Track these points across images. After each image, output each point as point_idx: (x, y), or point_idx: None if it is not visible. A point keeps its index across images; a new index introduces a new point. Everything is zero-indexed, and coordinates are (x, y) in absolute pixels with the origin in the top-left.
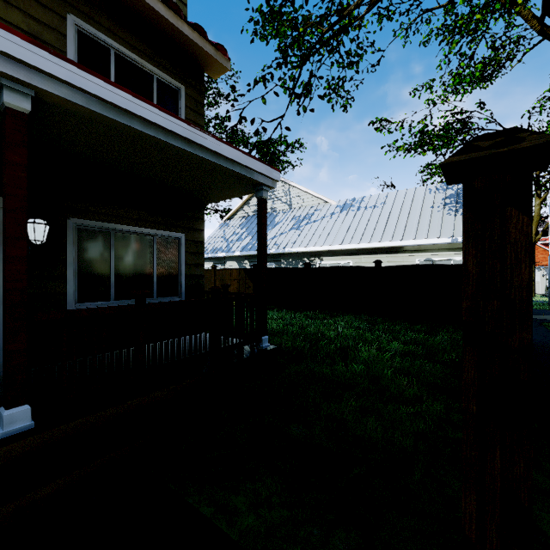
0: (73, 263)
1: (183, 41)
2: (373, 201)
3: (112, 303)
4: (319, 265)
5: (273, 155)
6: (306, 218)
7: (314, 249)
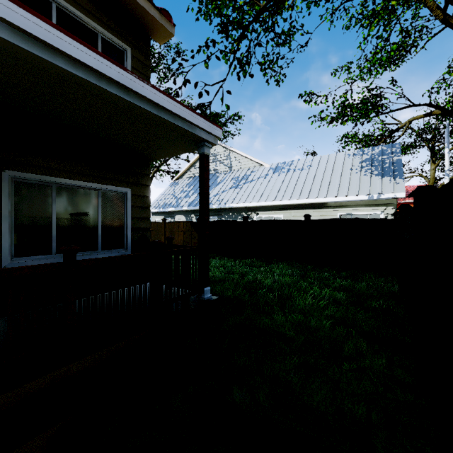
0: (9, 216)
1: (128, 3)
2: (301, 164)
3: (53, 257)
4: (255, 219)
5: (215, 117)
6: (244, 178)
7: (251, 205)
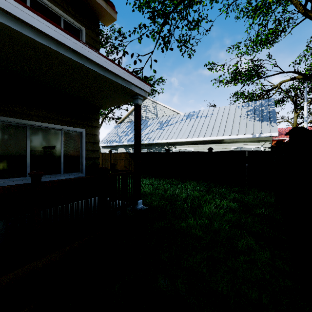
0: None
1: None
2: (205, 113)
3: (27, 179)
4: (174, 151)
5: (146, 78)
6: (166, 123)
7: (171, 141)
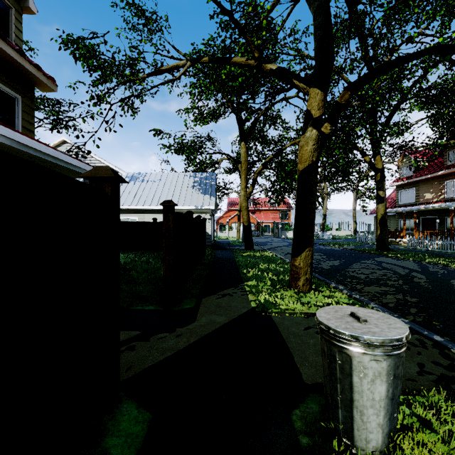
0: None
1: (24, 70)
2: (153, 177)
3: None
4: None
5: (89, 152)
6: None
7: None
